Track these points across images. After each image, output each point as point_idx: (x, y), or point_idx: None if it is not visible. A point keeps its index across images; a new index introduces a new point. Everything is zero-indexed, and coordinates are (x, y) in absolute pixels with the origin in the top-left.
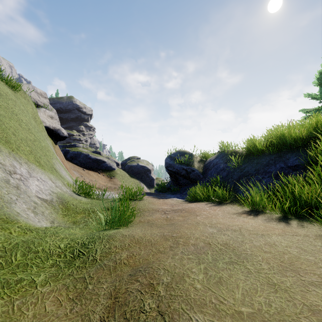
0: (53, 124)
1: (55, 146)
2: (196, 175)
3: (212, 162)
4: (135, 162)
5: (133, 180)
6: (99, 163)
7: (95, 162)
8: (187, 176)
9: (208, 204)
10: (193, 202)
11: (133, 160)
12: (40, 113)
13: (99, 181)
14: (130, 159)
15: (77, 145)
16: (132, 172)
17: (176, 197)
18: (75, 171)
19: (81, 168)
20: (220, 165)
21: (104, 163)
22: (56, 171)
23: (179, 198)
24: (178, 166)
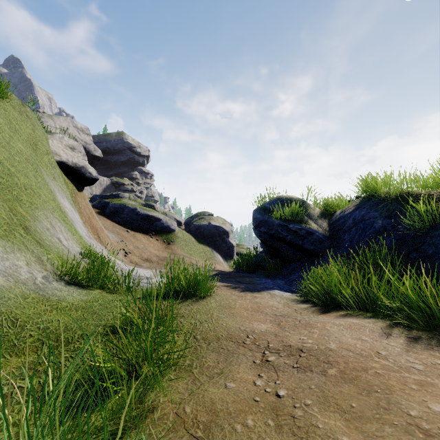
0: (74, 158)
1: (78, 193)
2: (316, 243)
3: (349, 216)
4: (205, 221)
5: (202, 248)
6: (152, 222)
7: (146, 219)
8: (298, 244)
9: (391, 333)
10: (328, 309)
11: (202, 217)
12: (53, 141)
13: (150, 249)
14: (197, 215)
15: (121, 195)
16: (200, 236)
17: (278, 287)
18: (113, 233)
19: (124, 228)
20: (374, 221)
21: (159, 222)
22: (27, 232)
23: (286, 291)
24: (280, 224)
